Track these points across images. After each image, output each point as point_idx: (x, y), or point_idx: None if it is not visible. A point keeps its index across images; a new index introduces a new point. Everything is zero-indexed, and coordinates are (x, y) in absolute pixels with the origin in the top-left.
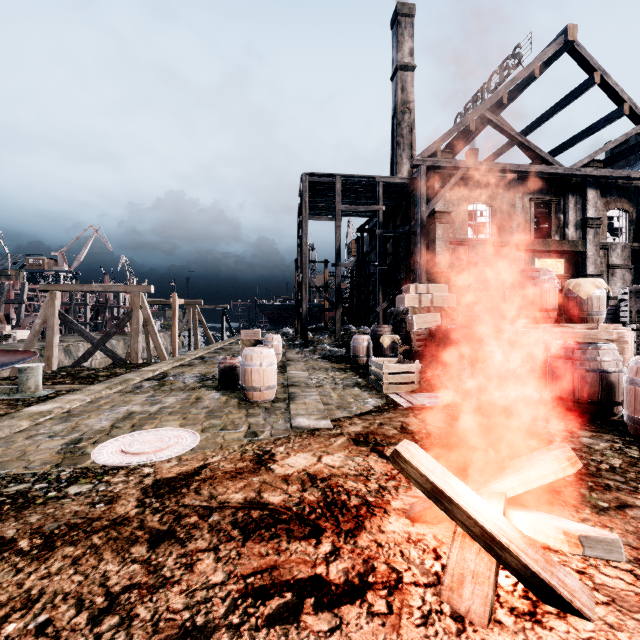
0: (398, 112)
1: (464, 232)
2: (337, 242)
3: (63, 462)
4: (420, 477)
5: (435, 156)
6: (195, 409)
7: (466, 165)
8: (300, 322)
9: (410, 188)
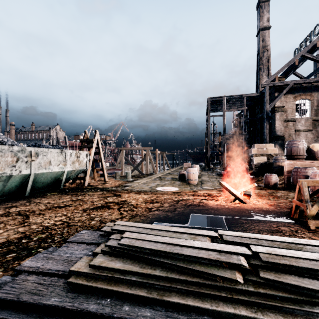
0: (260, 52)
1: (293, 115)
2: (223, 125)
3: (152, 189)
4: (223, 186)
5: (274, 81)
6: (174, 184)
7: (292, 82)
8: (207, 160)
9: (261, 97)
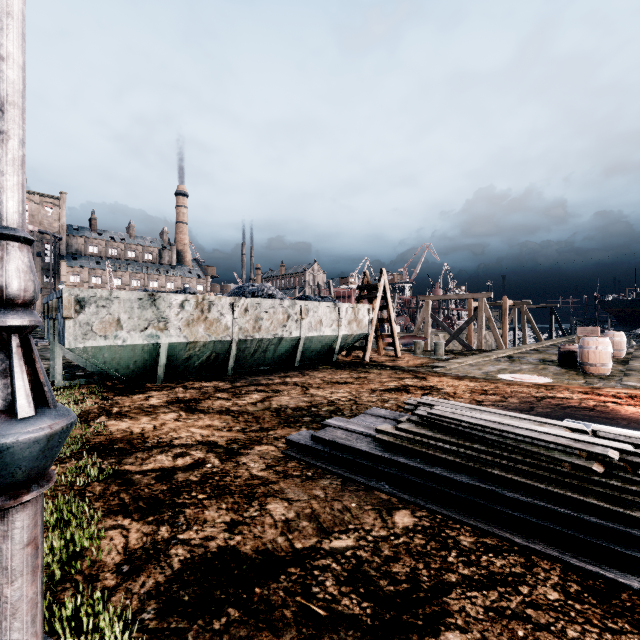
0: None
1: None
2: None
3: (487, 376)
4: None
5: None
6: (544, 371)
7: None
8: None
9: None
